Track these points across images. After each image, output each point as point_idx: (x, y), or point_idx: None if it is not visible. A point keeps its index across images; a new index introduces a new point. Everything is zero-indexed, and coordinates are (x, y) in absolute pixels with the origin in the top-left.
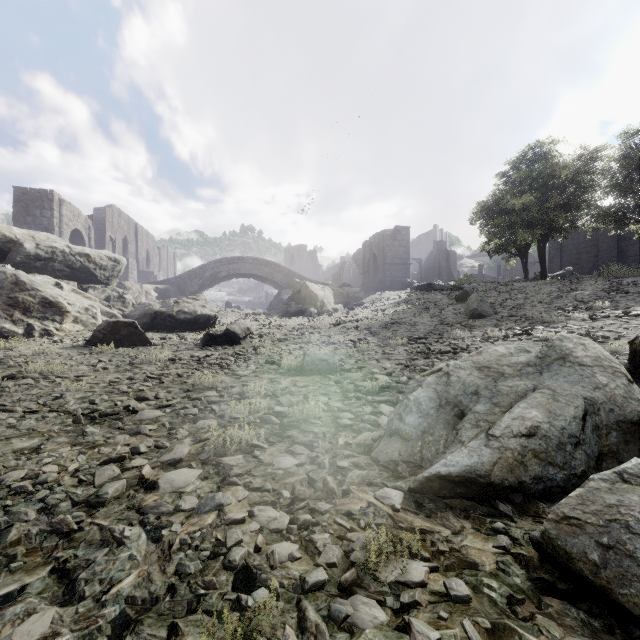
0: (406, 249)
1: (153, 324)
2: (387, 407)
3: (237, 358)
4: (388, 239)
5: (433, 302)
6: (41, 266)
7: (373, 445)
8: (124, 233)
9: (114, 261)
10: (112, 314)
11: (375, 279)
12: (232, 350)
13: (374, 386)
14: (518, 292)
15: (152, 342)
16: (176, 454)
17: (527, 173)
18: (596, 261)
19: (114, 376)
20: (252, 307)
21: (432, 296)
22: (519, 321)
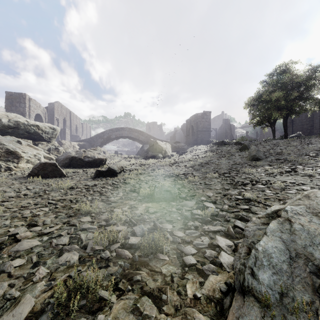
0: (209, 123)
1: (71, 163)
2: (222, 239)
3: (113, 186)
4: (199, 118)
5: (226, 151)
6: (11, 131)
7: (223, 301)
8: (64, 116)
9: (53, 129)
10: (50, 158)
11: (192, 139)
12: (111, 180)
13: (206, 214)
14: (275, 145)
15: (66, 175)
16: (13, 318)
17: (277, 80)
18: (312, 129)
19: (27, 201)
20: (129, 153)
21: (225, 148)
22: (284, 162)
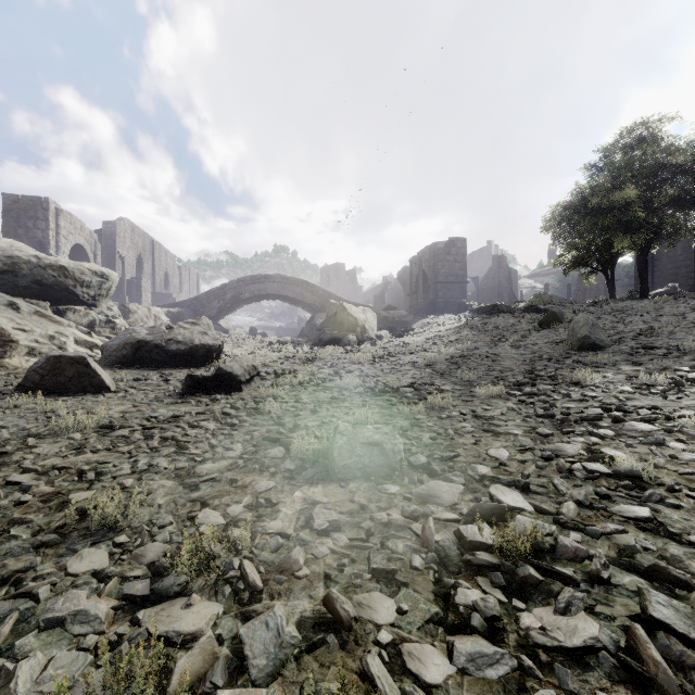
0: (462, 265)
1: (136, 357)
2: None
3: (221, 423)
4: (441, 253)
5: (506, 327)
6: None
7: None
8: (138, 250)
9: (101, 276)
10: (92, 343)
11: (424, 301)
12: (223, 403)
13: (513, 545)
14: (627, 313)
15: (111, 387)
16: None
17: (625, 162)
18: None
19: None
20: (283, 334)
21: (501, 320)
22: (669, 355)
